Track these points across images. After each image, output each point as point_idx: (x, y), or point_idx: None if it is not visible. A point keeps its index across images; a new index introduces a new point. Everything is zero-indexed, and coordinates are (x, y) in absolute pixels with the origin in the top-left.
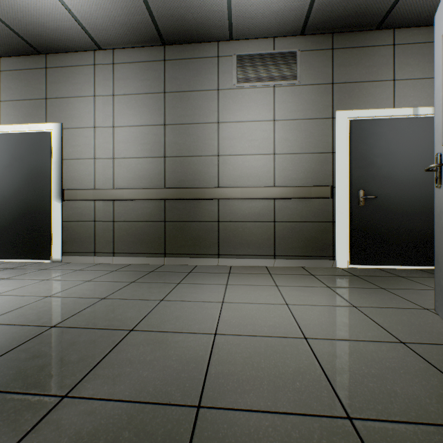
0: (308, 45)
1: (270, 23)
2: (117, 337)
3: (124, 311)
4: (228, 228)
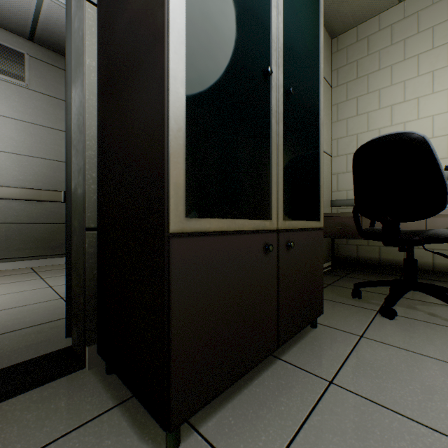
0: (39, 54)
1: None
2: None
3: None
4: None
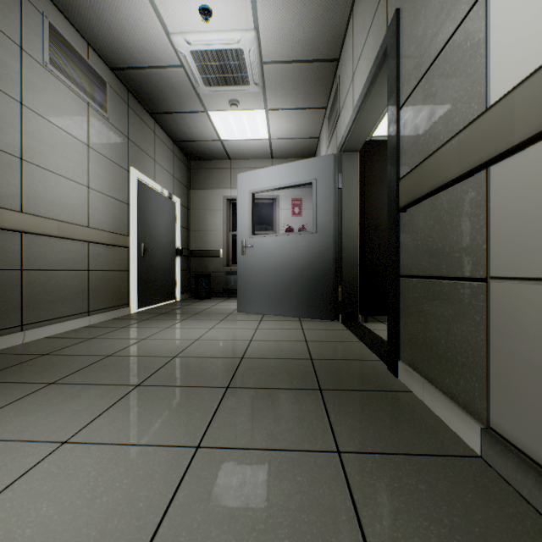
0: (114, 84)
1: (105, 39)
2: (253, 360)
3: (200, 366)
4: (38, 281)
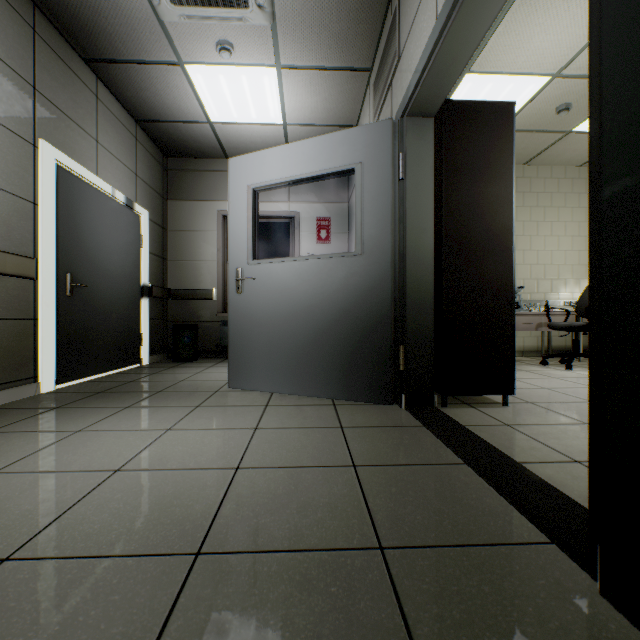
0: None
1: None
2: (227, 563)
3: (46, 622)
4: None
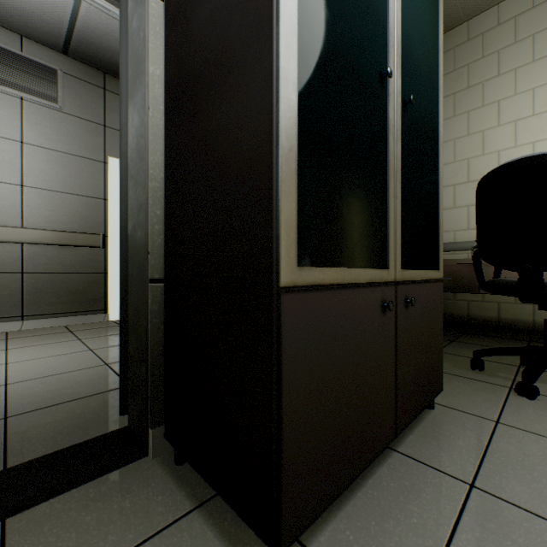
0: (74, 70)
1: (13, 17)
2: None
3: None
4: None
